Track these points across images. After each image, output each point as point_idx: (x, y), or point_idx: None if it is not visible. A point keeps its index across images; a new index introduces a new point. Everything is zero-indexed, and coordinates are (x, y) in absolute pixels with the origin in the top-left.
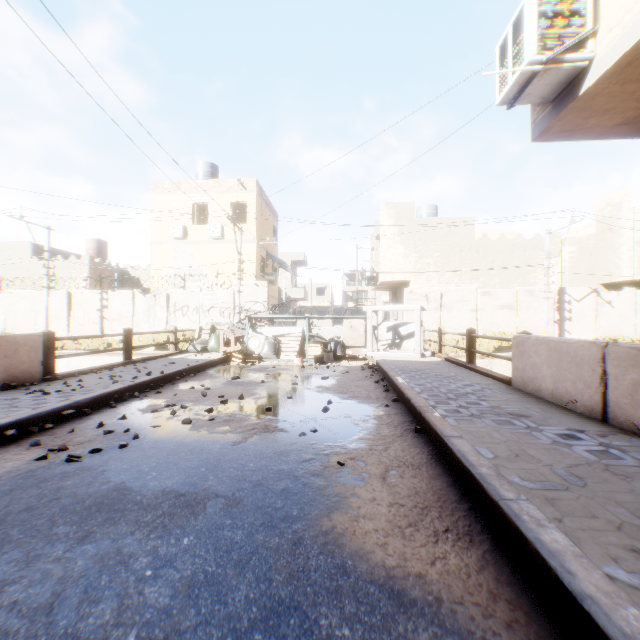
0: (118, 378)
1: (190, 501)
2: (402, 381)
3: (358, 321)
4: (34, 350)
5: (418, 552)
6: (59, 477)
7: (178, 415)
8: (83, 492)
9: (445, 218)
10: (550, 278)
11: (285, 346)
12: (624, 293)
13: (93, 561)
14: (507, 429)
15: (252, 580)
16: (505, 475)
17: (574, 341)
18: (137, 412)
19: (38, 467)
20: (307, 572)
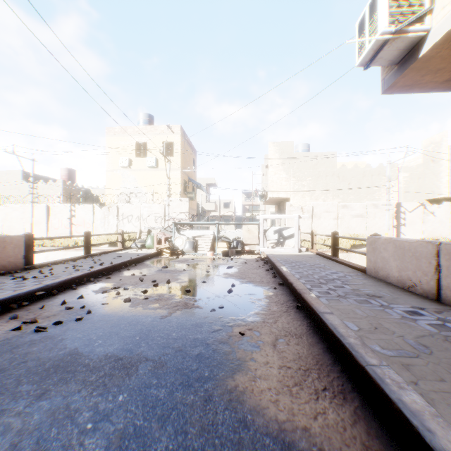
0: (79, 267)
1: (126, 364)
2: (286, 270)
3: (253, 226)
4: (18, 247)
5: (303, 408)
6: (28, 344)
7: (121, 295)
8: (45, 356)
9: (315, 153)
10: (390, 195)
11: (201, 244)
12: (443, 206)
13: (46, 415)
14: (366, 307)
15: (171, 433)
16: (368, 344)
17: (414, 241)
18: (91, 293)
19: (13, 336)
20: (215, 425)
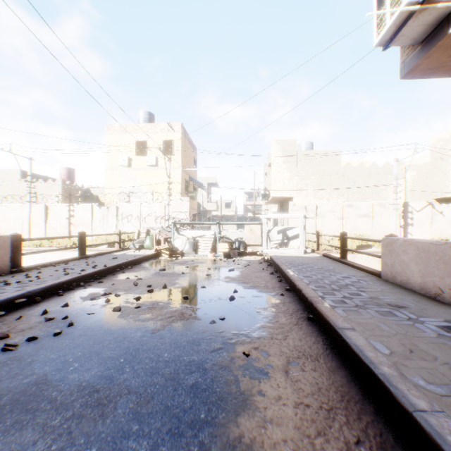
0: (70, 270)
1: (102, 398)
2: (292, 273)
3: (256, 226)
4: (3, 249)
5: None
6: None
7: (111, 303)
8: (4, 386)
9: (319, 151)
10: (396, 194)
11: (201, 245)
12: None
13: None
14: (391, 320)
15: None
16: (408, 376)
17: (442, 243)
18: (79, 300)
19: None
20: None
